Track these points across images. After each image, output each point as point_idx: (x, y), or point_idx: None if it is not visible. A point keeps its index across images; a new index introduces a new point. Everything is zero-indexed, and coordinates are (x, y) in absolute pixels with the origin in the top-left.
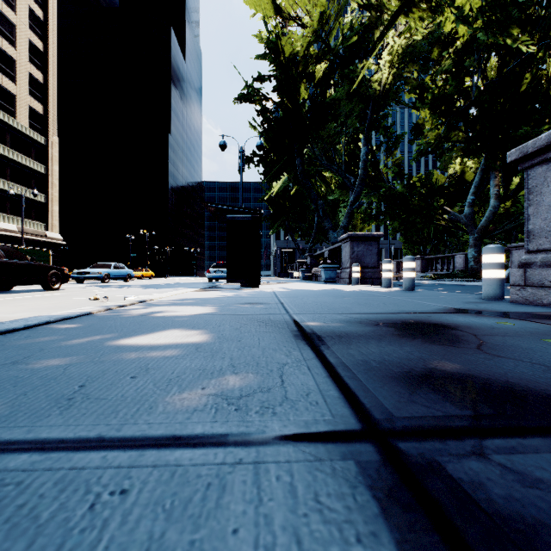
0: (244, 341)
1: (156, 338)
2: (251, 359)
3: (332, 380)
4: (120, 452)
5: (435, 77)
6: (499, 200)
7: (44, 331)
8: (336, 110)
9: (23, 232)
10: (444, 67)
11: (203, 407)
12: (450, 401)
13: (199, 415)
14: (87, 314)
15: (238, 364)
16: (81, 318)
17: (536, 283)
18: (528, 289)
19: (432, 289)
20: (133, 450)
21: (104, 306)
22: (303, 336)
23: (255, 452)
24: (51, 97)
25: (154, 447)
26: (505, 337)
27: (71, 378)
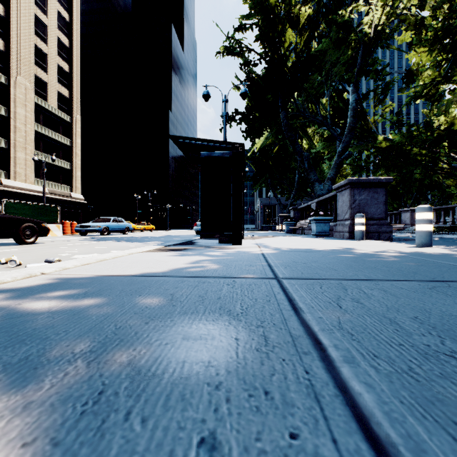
0: None
1: None
2: None
3: None
4: None
5: (434, 13)
6: None
7: None
8: (321, 61)
9: (44, 191)
10: None
11: None
12: None
13: None
14: None
15: None
16: None
17: None
18: None
19: None
20: None
21: None
22: None
23: None
24: (75, 84)
25: None
26: None
27: None
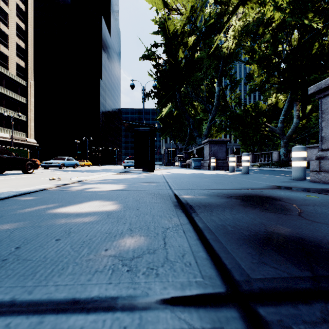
0: (141, 209)
1: (82, 207)
2: (144, 224)
3: (201, 242)
4: (23, 318)
5: (260, 45)
6: (299, 119)
7: (9, 202)
8: (200, 65)
9: (12, 138)
10: (266, 39)
11: (103, 268)
12: (291, 262)
13: (98, 276)
14: (42, 190)
15: (134, 228)
16: (37, 193)
17: (327, 170)
18: (321, 173)
19: (259, 173)
20: (35, 316)
21: (55, 184)
22: (180, 205)
23: (138, 318)
24: (29, 57)
25: (54, 312)
26: (315, 206)
27: (12, 240)
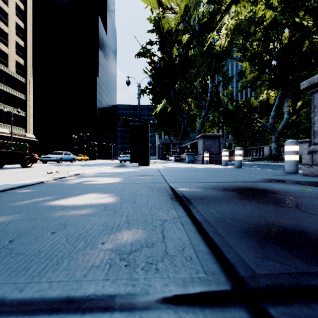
0: (137, 202)
1: (78, 200)
2: (141, 216)
3: (200, 235)
4: None
5: (252, 43)
6: (290, 114)
7: (6, 195)
8: (194, 62)
9: (12, 133)
10: (257, 37)
11: (99, 263)
12: (297, 256)
13: (94, 272)
14: (40, 183)
15: (131, 221)
16: (35, 186)
17: None
18: (314, 167)
19: (251, 167)
20: (25, 317)
21: (52, 178)
22: (177, 198)
23: None
24: (28, 55)
25: (46, 313)
26: (311, 199)
27: (6, 233)
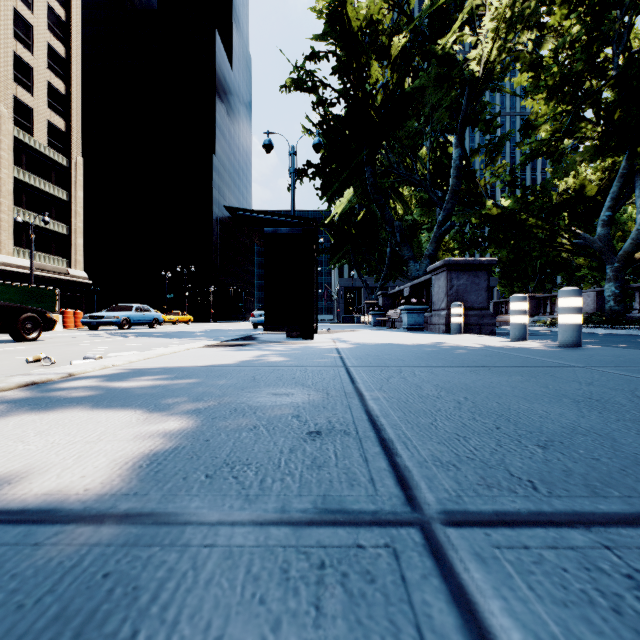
0: None
1: None
2: None
3: None
4: None
5: (554, 51)
6: None
7: None
8: (418, 103)
9: (32, 267)
10: (569, 37)
11: None
12: None
13: None
14: None
15: None
16: None
17: None
18: None
19: None
20: None
21: None
22: None
23: None
24: (74, 111)
25: None
26: None
27: None
